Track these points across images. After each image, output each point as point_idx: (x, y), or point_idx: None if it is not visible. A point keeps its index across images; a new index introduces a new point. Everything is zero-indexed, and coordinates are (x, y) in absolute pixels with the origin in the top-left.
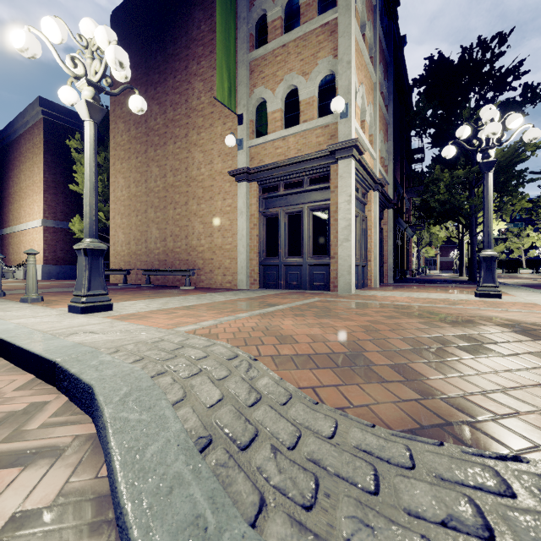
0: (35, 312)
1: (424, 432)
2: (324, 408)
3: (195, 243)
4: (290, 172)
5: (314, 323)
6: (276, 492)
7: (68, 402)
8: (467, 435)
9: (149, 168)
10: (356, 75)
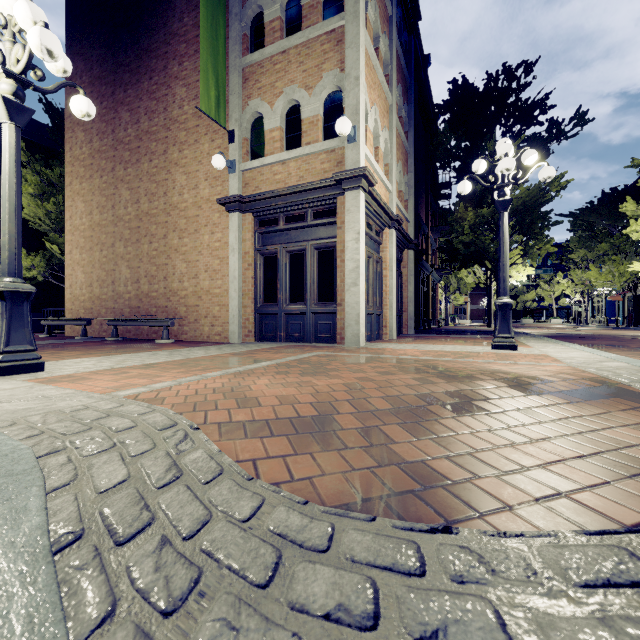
0: None
1: (366, 506)
2: (256, 485)
3: (176, 285)
4: (291, 203)
5: (295, 382)
6: (137, 597)
7: None
8: (412, 506)
9: (117, 191)
10: (367, 94)
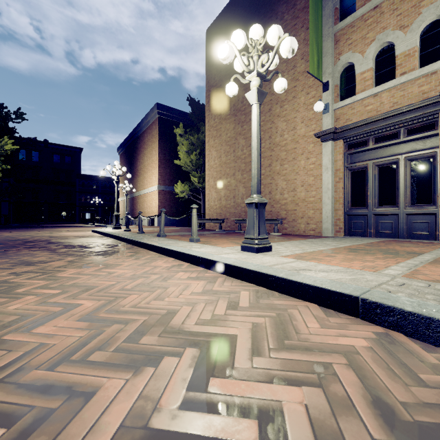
0: (218, 249)
1: None
2: None
3: (278, 197)
4: (383, 126)
5: None
6: None
7: (407, 337)
8: None
9: (236, 141)
10: None
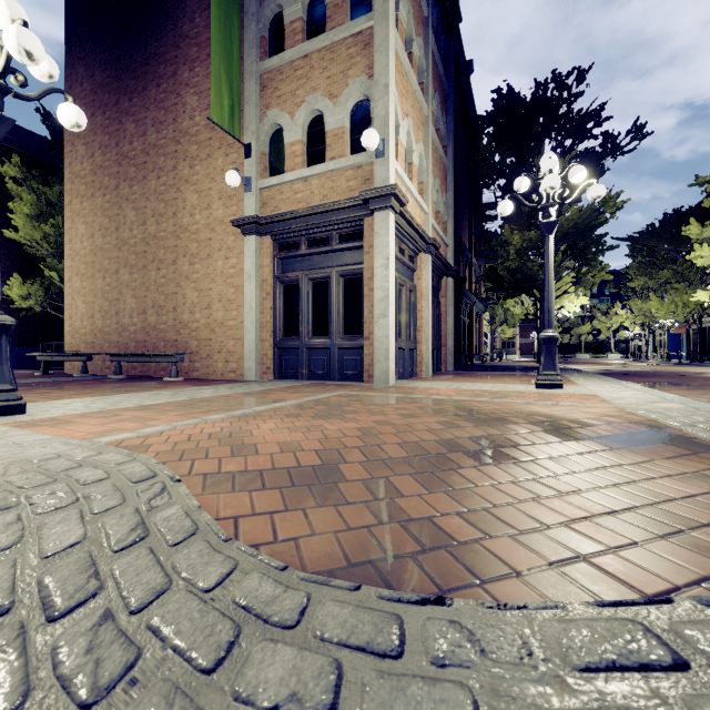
0: None
1: (355, 571)
2: (233, 547)
3: (187, 317)
4: (313, 225)
5: (305, 426)
6: (56, 685)
7: None
8: (408, 572)
9: (121, 211)
10: (398, 104)
